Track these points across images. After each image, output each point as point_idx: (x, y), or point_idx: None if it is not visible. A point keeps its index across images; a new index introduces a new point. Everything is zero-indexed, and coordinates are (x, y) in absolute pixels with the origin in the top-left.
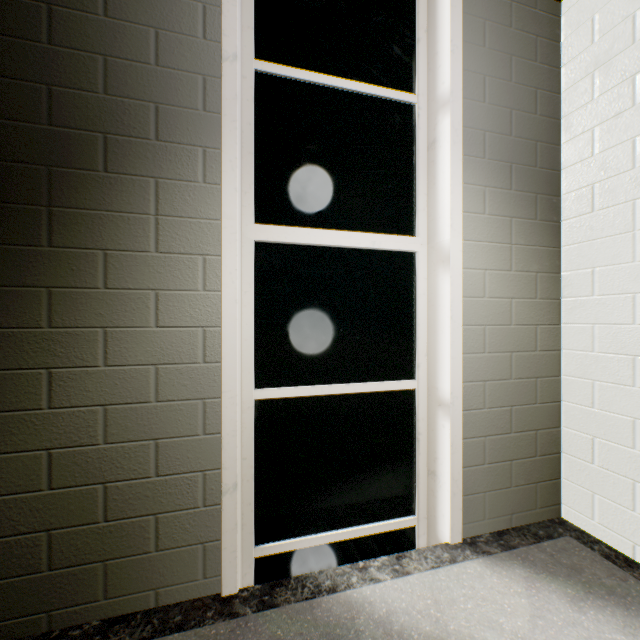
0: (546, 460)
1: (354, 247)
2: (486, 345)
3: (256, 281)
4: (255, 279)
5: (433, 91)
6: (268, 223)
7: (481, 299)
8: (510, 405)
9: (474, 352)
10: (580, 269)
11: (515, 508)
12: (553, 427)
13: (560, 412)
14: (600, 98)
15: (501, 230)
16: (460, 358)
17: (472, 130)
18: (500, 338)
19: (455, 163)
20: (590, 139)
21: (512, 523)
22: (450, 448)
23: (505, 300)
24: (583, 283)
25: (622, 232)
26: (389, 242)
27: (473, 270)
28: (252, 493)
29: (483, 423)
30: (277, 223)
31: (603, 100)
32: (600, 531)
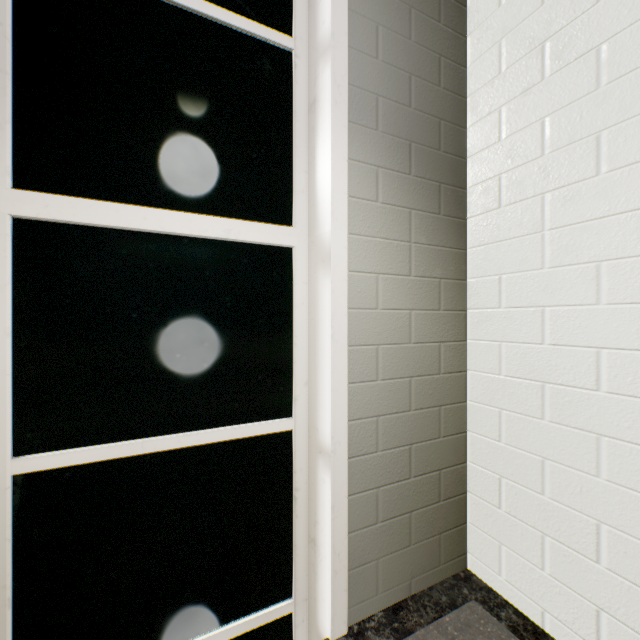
0: (451, 504)
1: (198, 236)
2: (380, 370)
3: (19, 282)
4: (16, 279)
5: (313, 35)
6: (43, 190)
7: (373, 311)
8: (409, 443)
9: (364, 380)
10: (487, 276)
11: (415, 570)
12: (459, 463)
13: (466, 444)
14: (508, 71)
15: (398, 224)
16: (344, 390)
17: (361, 91)
18: (397, 360)
19: (338, 130)
20: (497, 121)
21: (412, 590)
22: (331, 511)
23: (403, 312)
24: (490, 292)
25: (531, 232)
26: (253, 232)
27: (363, 273)
28: (6, 630)
29: (376, 470)
30: (61, 191)
31: (511, 74)
32: (508, 590)
